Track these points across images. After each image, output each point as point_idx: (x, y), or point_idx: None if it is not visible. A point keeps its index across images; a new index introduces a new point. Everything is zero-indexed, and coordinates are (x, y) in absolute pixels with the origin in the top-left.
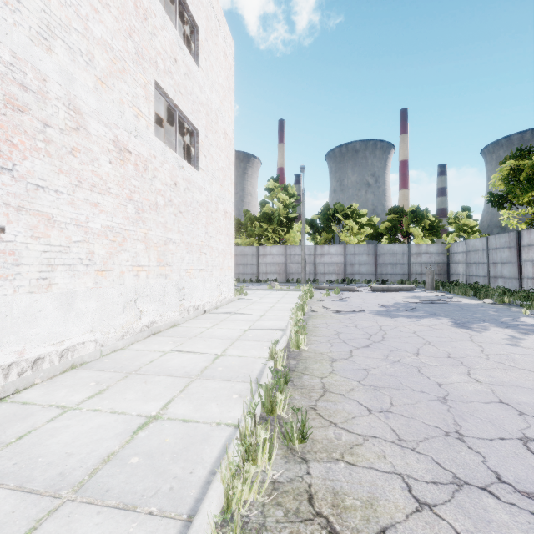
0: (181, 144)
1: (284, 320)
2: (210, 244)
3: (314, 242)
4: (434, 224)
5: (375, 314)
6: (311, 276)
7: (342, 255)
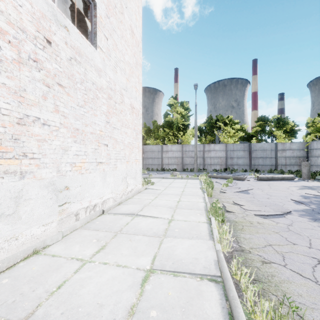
0: (84, 33)
1: (203, 235)
2: (113, 135)
3: (200, 143)
4: (293, 128)
5: (310, 218)
6: (201, 166)
7: (224, 151)
